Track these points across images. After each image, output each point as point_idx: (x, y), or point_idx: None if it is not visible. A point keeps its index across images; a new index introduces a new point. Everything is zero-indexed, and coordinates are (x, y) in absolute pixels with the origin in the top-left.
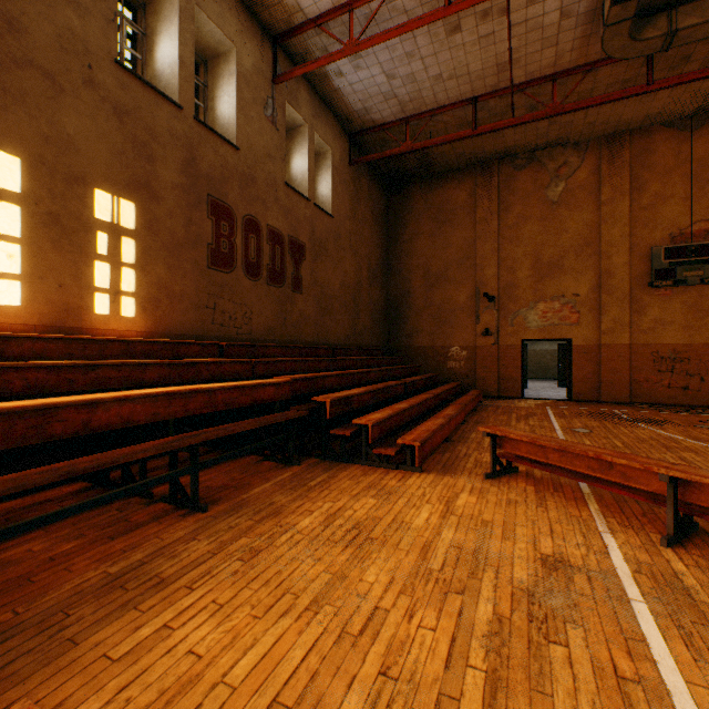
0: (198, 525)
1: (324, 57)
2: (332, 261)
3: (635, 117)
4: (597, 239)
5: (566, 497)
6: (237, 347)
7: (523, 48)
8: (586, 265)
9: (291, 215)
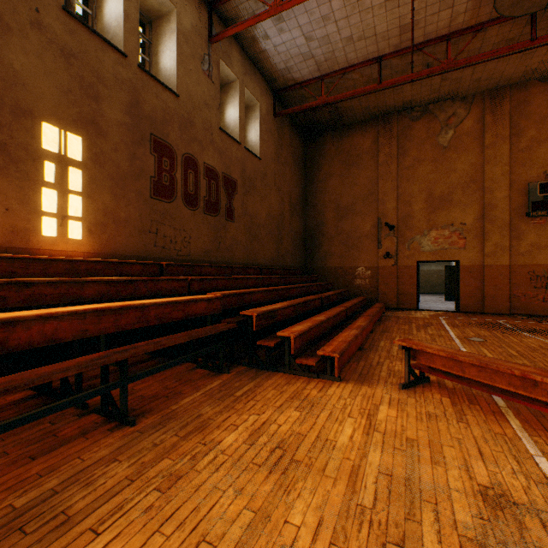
0: (123, 442)
1: (252, 17)
2: (260, 196)
3: (515, 74)
4: (481, 177)
5: (484, 411)
6: (176, 266)
7: (423, 10)
8: (472, 199)
9: (225, 155)
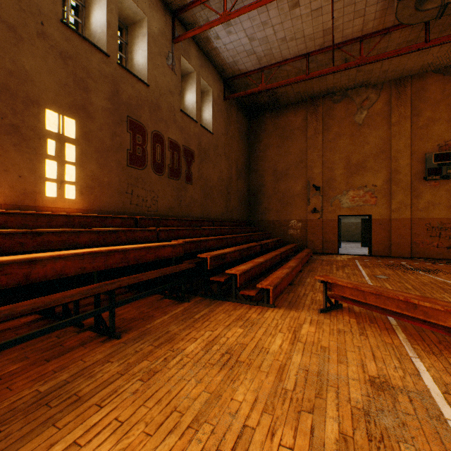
0: (113, 350)
1: (206, 24)
2: (212, 163)
3: (415, 67)
4: (389, 148)
5: (380, 328)
6: (147, 220)
7: (341, 18)
8: (381, 165)
9: (185, 132)
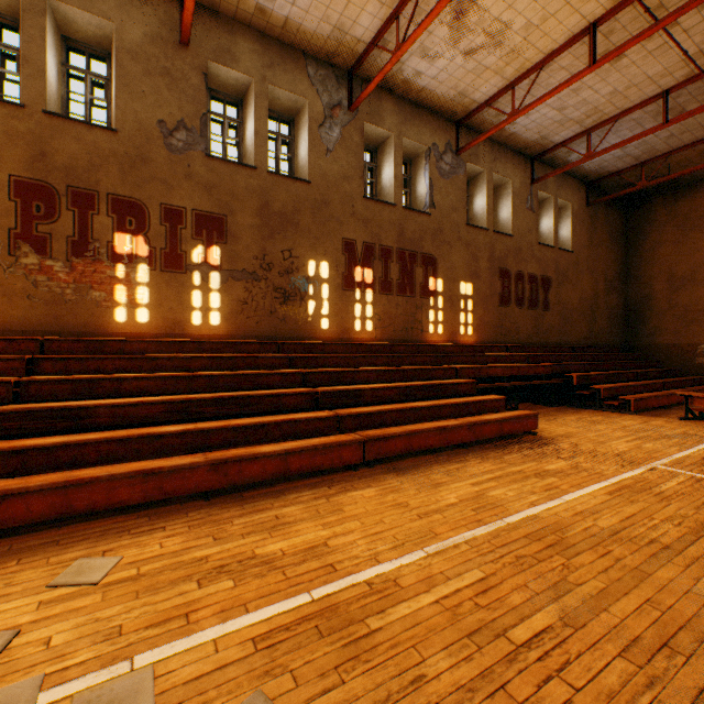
0: None
1: (567, 165)
2: (571, 284)
3: None
4: None
5: None
6: (514, 347)
7: None
8: None
9: (541, 262)
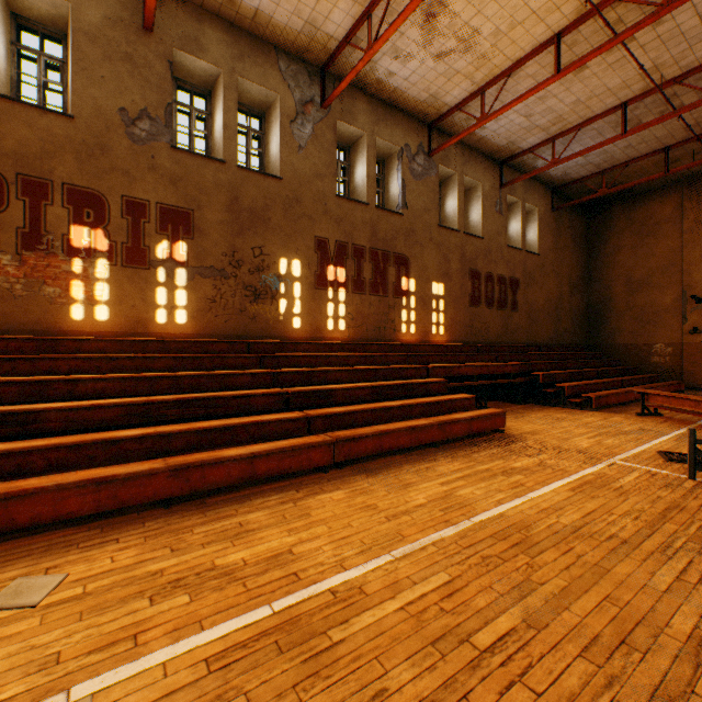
0: None
1: (534, 171)
2: (538, 286)
3: None
4: None
5: (680, 423)
6: (484, 347)
7: None
8: None
9: (510, 263)
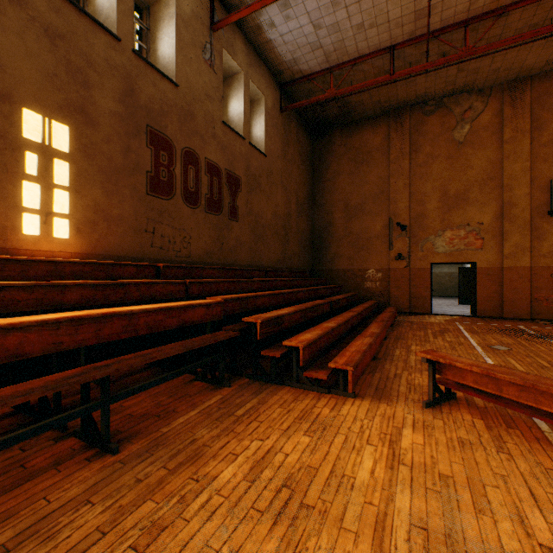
0: (100, 477)
1: (256, 1)
2: (265, 195)
3: (537, 63)
4: (500, 174)
5: (526, 437)
6: (174, 268)
7: None
8: (489, 197)
9: (228, 151)
